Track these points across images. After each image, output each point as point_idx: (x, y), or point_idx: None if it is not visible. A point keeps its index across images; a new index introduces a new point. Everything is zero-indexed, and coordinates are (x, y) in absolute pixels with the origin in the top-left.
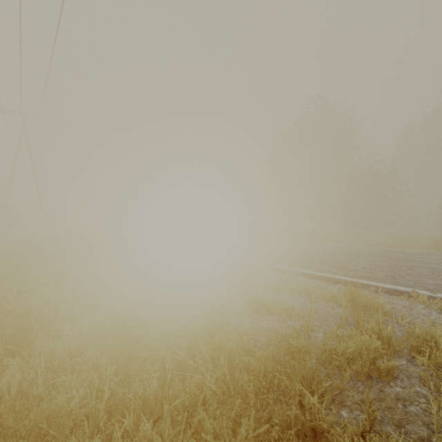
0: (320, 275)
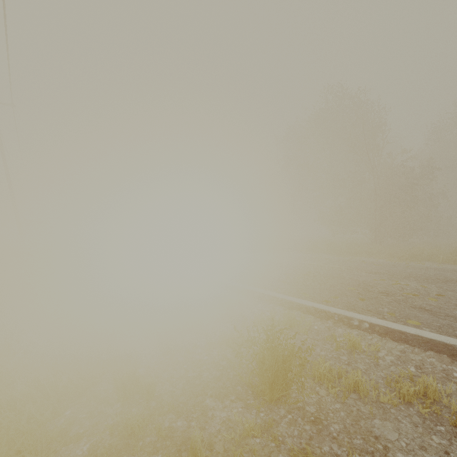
0: (413, 335)
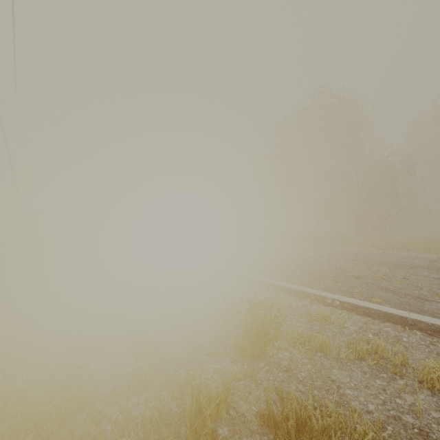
0: (375, 310)
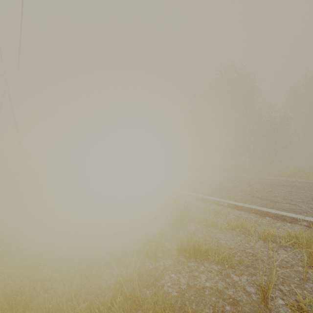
0: (247, 207)
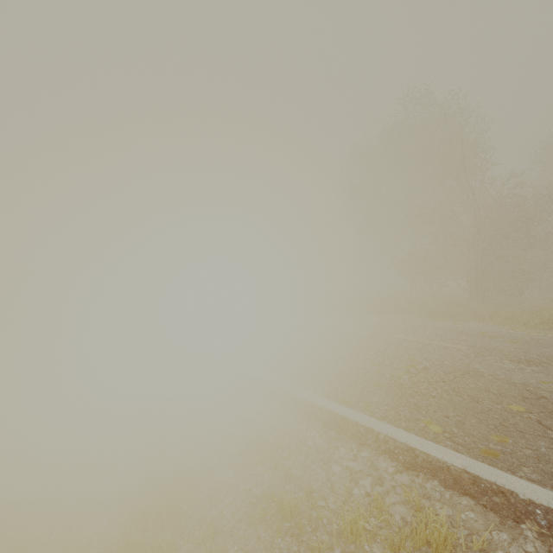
0: None
